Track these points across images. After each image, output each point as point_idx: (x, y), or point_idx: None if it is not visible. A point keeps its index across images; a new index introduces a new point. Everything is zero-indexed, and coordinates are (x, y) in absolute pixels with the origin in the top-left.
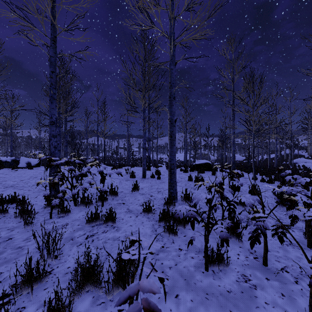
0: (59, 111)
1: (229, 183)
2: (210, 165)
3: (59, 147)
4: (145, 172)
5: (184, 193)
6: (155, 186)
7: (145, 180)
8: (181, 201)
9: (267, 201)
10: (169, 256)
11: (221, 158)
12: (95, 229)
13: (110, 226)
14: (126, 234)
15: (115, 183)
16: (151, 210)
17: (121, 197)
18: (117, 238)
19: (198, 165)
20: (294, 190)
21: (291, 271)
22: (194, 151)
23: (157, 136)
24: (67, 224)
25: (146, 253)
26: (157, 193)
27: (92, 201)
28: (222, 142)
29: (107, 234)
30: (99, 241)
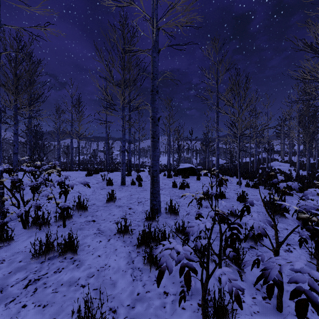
0: (15, 105)
1: (216, 190)
2: (195, 169)
3: (16, 150)
4: (124, 179)
5: (168, 203)
6: (136, 195)
7: (124, 188)
8: (165, 213)
9: (258, 210)
10: (151, 308)
11: (203, 161)
12: (44, 268)
13: (68, 260)
14: (91, 272)
15: (87, 193)
16: (128, 231)
17: (91, 212)
18: (75, 281)
19: (182, 169)
20: (308, 206)
21: (313, 318)
22: (178, 155)
23: (139, 138)
24: (1, 262)
25: (115, 308)
26: (137, 204)
27: (49, 220)
28: (205, 145)
29: (61, 274)
30: (45, 290)
